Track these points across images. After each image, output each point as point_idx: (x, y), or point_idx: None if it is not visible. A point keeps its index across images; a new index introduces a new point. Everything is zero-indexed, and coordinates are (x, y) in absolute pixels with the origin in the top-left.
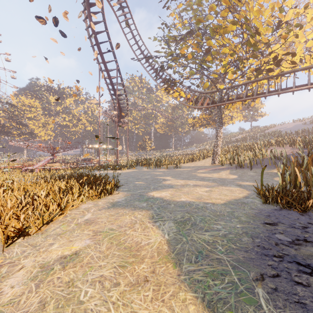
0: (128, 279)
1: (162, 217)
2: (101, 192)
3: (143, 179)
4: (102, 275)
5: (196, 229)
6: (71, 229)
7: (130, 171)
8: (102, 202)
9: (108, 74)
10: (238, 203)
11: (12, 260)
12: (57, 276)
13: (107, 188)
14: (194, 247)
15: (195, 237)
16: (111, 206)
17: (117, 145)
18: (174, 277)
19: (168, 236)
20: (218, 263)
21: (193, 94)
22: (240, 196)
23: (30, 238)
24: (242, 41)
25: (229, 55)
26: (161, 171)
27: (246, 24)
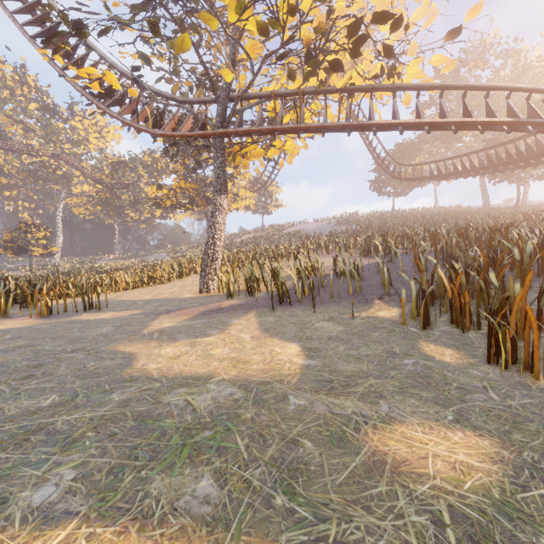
0: None
1: None
2: None
3: None
4: None
5: None
6: None
7: None
8: None
9: None
10: None
11: None
12: None
13: None
14: None
15: None
16: None
17: None
18: None
19: None
20: None
21: (150, 94)
22: None
23: None
24: None
25: None
26: None
27: None
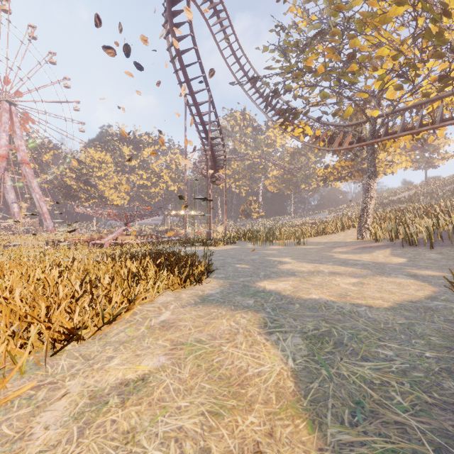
0: (226, 443)
1: (281, 325)
2: (186, 279)
3: (247, 260)
4: (182, 426)
5: (345, 353)
6: (140, 334)
7: (228, 248)
8: (187, 295)
9: (198, 109)
10: (419, 309)
11: (55, 379)
12: (112, 417)
13: (195, 273)
14: (346, 391)
15: (344, 370)
16: (200, 301)
17: (209, 210)
18: (311, 453)
19: (294, 362)
20: (401, 433)
21: (326, 129)
22: (419, 296)
23: (83, 345)
24: (414, 32)
25: (390, 58)
26: (275, 249)
27: (424, 1)
